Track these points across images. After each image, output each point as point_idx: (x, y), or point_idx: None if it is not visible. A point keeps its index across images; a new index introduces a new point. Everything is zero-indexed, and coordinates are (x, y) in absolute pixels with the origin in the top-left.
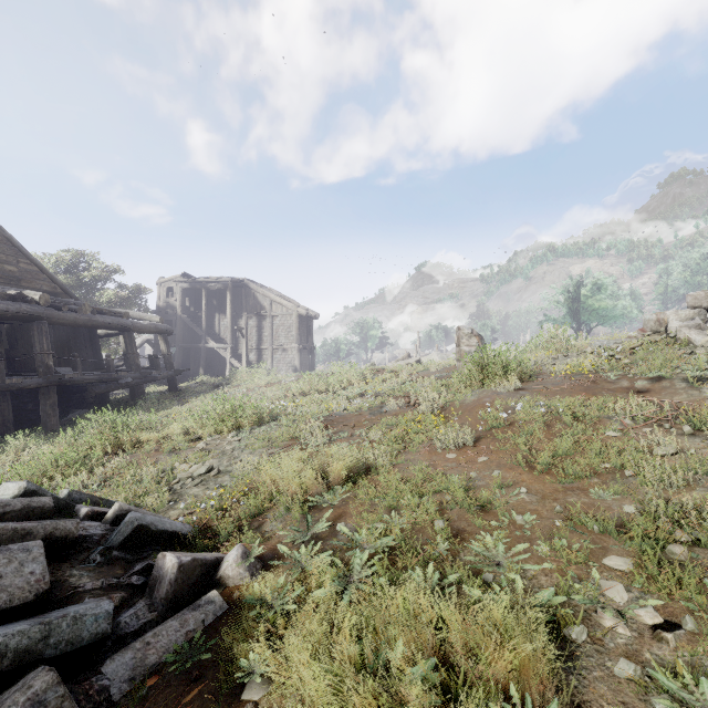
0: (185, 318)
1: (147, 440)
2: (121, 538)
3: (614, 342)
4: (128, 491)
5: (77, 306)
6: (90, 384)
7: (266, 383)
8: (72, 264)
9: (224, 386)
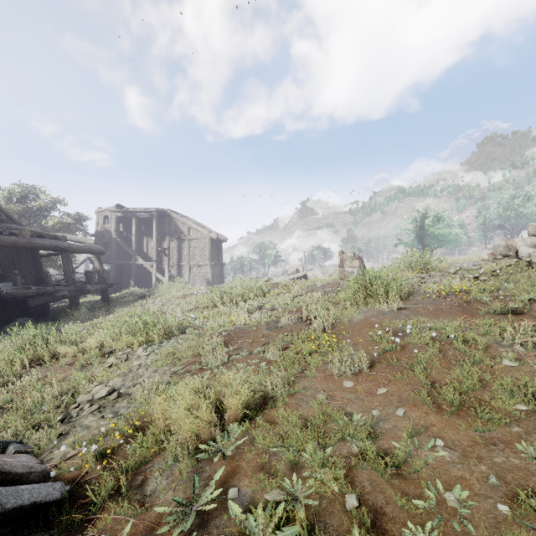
0: (118, 240)
1: (64, 354)
2: None
3: (472, 264)
4: (18, 423)
5: (18, 231)
6: (29, 297)
7: (181, 294)
8: (23, 196)
9: (147, 297)
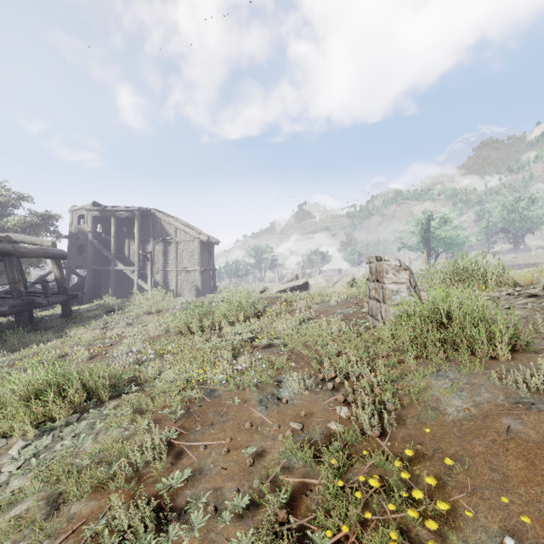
0: (95, 242)
1: None
2: None
3: None
4: None
5: None
6: None
7: (156, 309)
8: None
9: (115, 311)
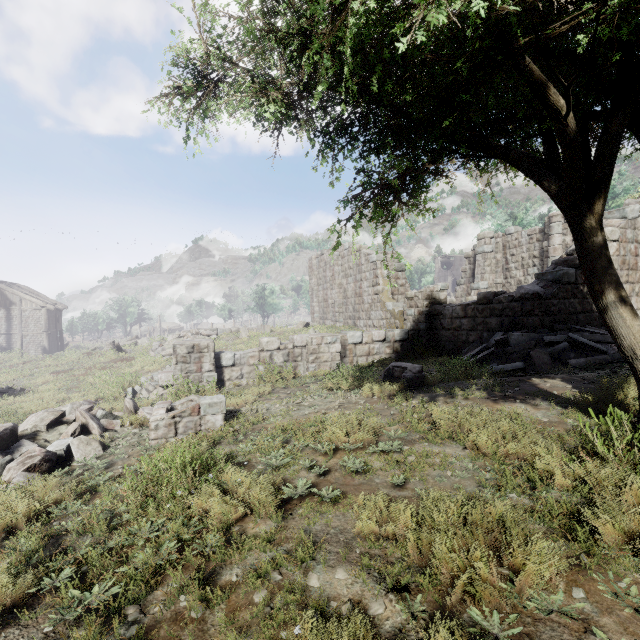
0: None
1: None
2: (7, 388)
3: None
4: None
5: None
6: None
7: (22, 361)
8: None
9: None
